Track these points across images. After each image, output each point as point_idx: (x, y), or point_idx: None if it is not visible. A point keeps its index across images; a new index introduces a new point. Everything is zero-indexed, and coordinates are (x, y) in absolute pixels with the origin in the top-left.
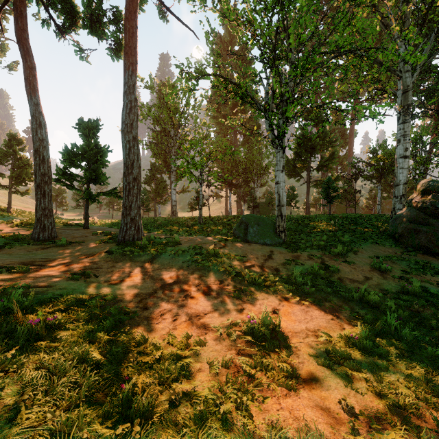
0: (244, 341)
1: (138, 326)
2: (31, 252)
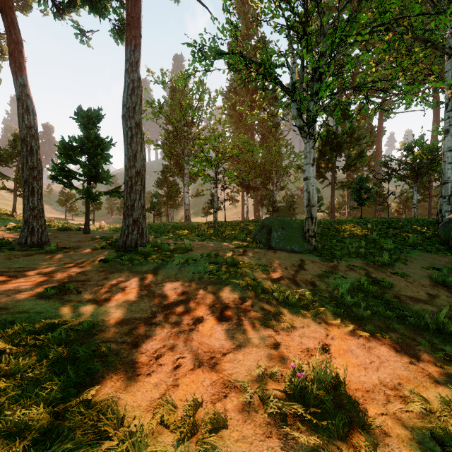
0: (290, 414)
1: (116, 382)
2: (11, 260)
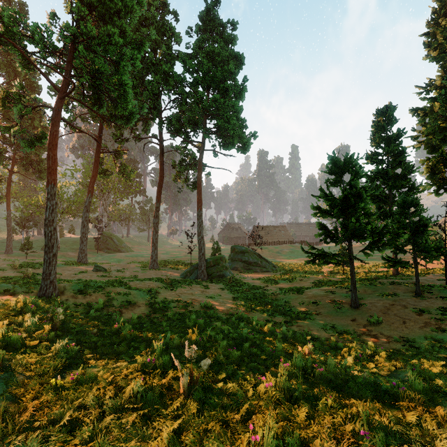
0: None
1: None
2: None
